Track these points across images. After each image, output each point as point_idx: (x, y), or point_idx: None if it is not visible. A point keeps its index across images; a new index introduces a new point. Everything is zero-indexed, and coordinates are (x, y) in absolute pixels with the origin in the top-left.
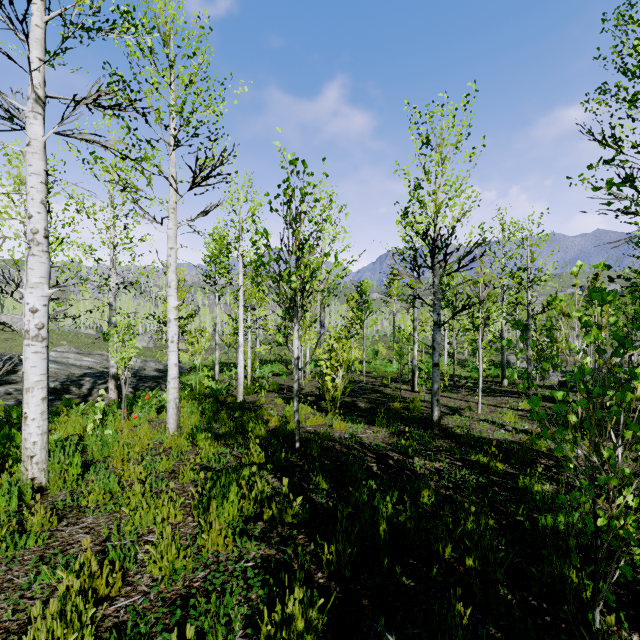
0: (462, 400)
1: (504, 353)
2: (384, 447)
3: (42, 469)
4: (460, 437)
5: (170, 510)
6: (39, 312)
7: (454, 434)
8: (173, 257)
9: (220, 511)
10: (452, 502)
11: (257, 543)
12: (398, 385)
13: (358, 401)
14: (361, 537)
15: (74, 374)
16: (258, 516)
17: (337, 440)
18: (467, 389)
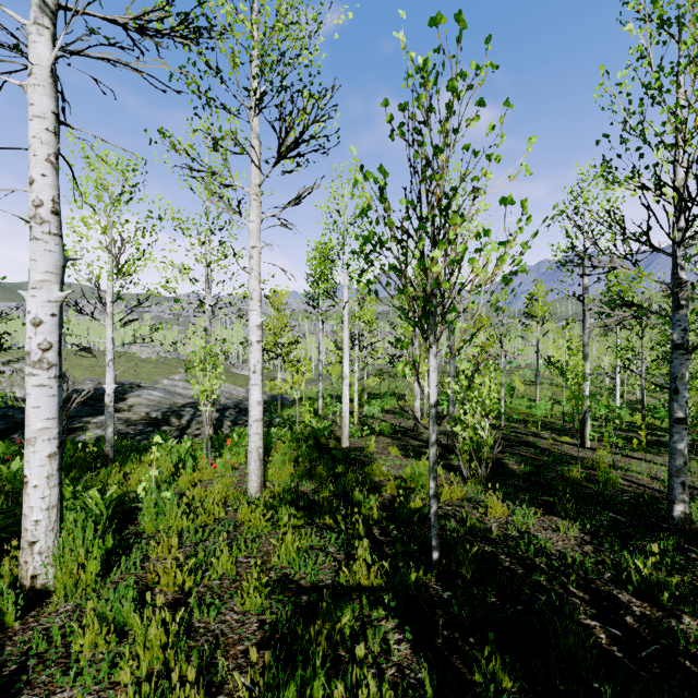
0: None
1: None
2: (594, 571)
3: (48, 561)
4: None
5: None
6: (44, 325)
7: None
8: (255, 259)
9: None
10: None
11: None
12: (554, 435)
13: (505, 459)
14: None
15: (177, 404)
16: None
17: (498, 541)
18: None
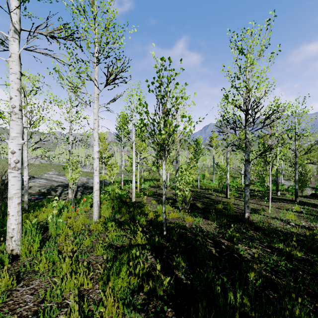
0: (256, 204)
1: (278, 177)
2: (217, 235)
3: (18, 244)
4: (263, 229)
5: (84, 280)
6: (16, 153)
7: (259, 227)
8: (96, 124)
9: (115, 283)
10: (272, 283)
11: (139, 315)
12: (217, 194)
13: (197, 203)
14: (213, 314)
15: (54, 185)
16: (140, 287)
17: (187, 229)
18: (257, 197)
